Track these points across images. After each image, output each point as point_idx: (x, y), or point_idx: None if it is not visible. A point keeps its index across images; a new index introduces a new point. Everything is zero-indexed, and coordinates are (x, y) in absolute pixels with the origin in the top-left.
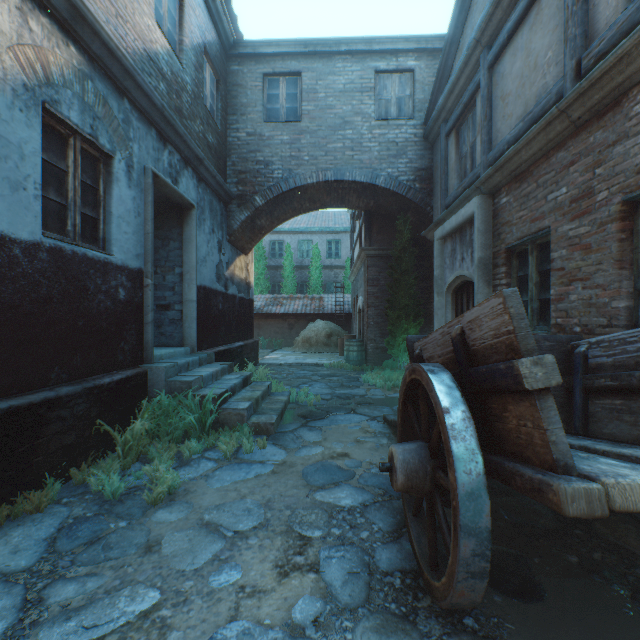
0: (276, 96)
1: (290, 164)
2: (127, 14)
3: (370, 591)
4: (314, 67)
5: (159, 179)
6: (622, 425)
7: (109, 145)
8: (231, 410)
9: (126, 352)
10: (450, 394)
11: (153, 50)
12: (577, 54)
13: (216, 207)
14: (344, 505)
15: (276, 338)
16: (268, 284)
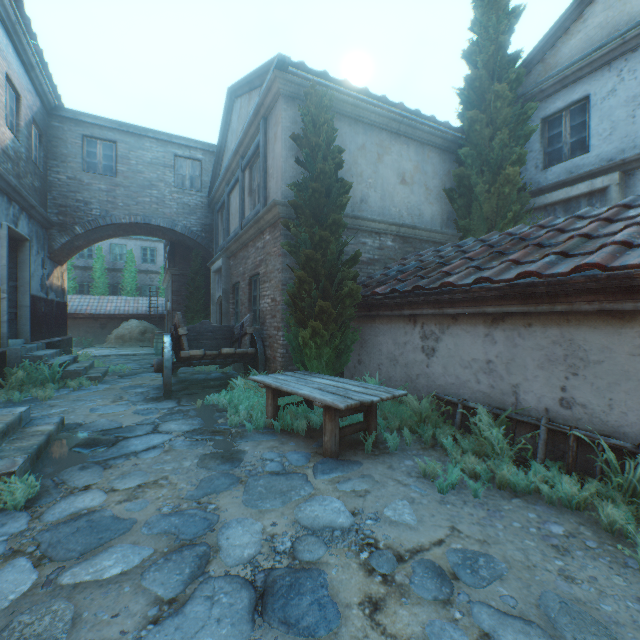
0: (95, 153)
1: (107, 206)
2: None
3: (145, 399)
4: (128, 141)
5: (11, 229)
6: None
7: None
8: (72, 371)
9: None
10: (168, 339)
11: (6, 145)
12: (241, 220)
13: (41, 234)
14: (140, 391)
15: (87, 337)
16: (76, 284)
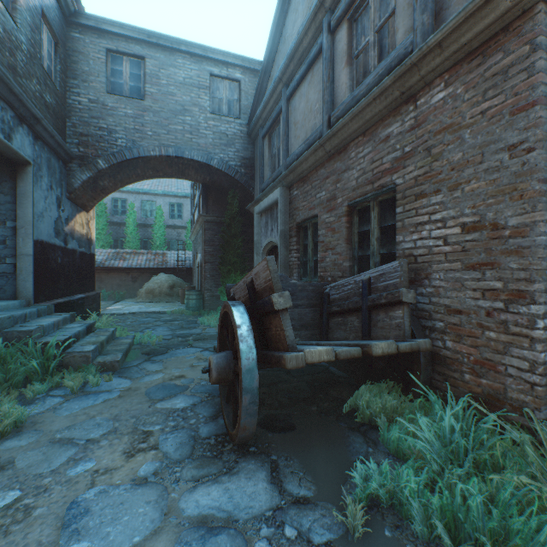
0: (120, 72)
1: (134, 136)
2: None
3: (194, 449)
4: (157, 56)
5: None
6: (341, 332)
7: None
8: (76, 353)
9: None
10: (242, 317)
11: None
12: (329, 113)
13: (55, 165)
14: (179, 407)
15: (119, 290)
16: (110, 239)
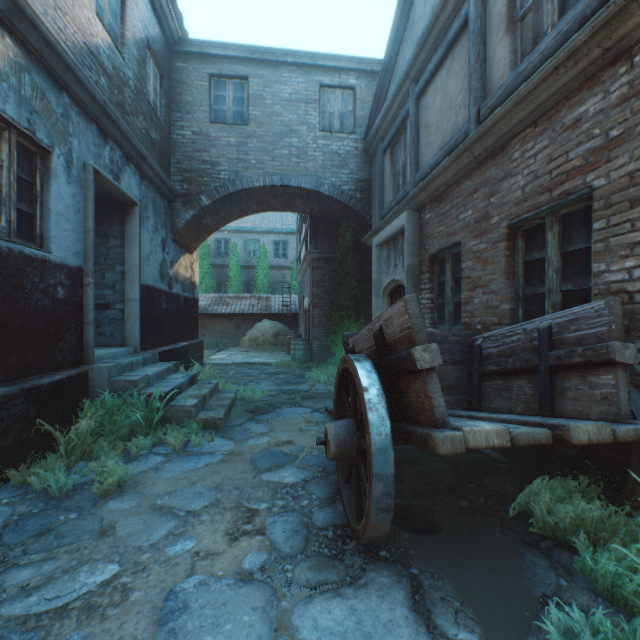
0: (223, 98)
1: (237, 166)
2: (66, 6)
3: (308, 542)
4: (261, 74)
5: (100, 176)
6: (502, 400)
7: (47, 140)
8: (179, 407)
9: (65, 352)
10: (369, 377)
11: (94, 43)
12: (478, 103)
13: (160, 205)
14: (288, 482)
15: (222, 338)
16: (213, 283)
